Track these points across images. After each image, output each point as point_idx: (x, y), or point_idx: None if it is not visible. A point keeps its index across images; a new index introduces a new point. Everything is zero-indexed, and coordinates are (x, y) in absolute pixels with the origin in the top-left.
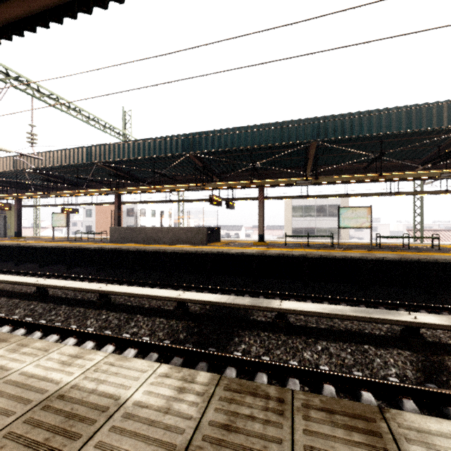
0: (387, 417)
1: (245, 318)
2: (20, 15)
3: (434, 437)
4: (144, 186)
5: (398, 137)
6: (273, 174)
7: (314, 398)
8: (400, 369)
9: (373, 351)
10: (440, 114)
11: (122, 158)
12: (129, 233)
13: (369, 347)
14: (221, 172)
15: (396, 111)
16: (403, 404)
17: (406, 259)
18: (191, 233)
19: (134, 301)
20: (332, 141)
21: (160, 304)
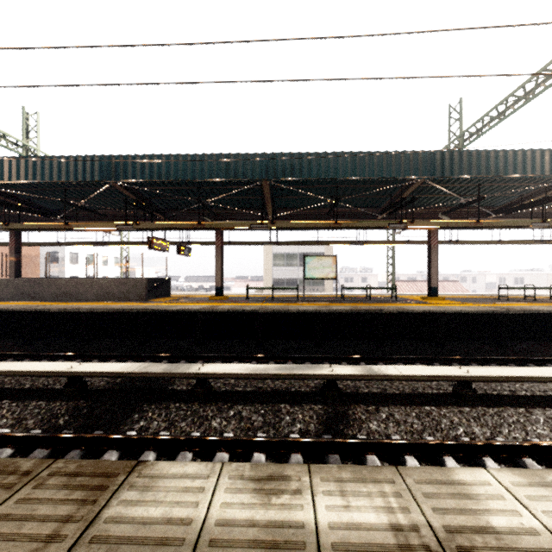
0: (136, 470)
1: (162, 388)
2: None
3: (162, 480)
4: (57, 221)
5: (352, 184)
6: (233, 215)
7: (74, 464)
8: (305, 424)
9: (286, 410)
10: (381, 164)
11: (9, 181)
12: (31, 287)
13: (285, 405)
14: (168, 208)
15: (342, 157)
16: (290, 459)
17: (355, 311)
18: (125, 286)
19: (9, 382)
20: (288, 182)
21: (49, 383)
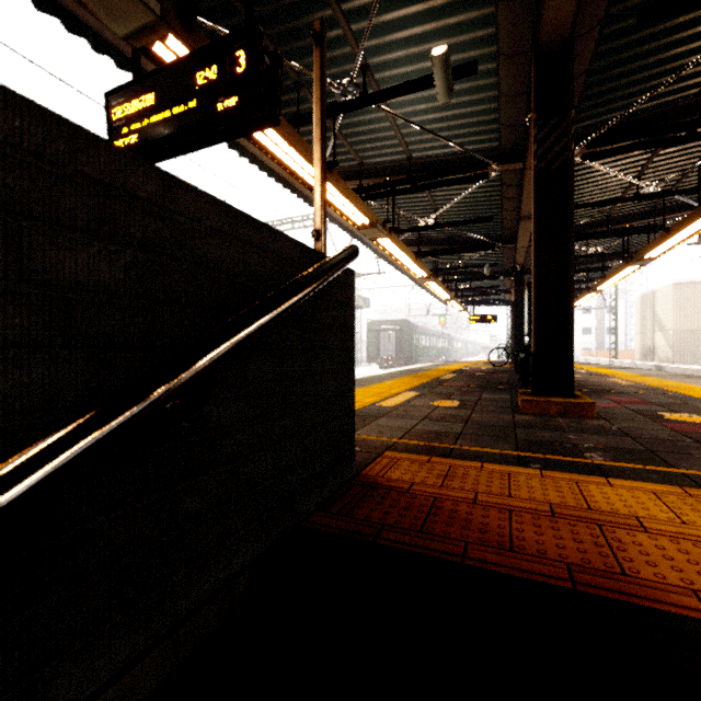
0: None
1: None
2: (72, 10)
3: None
4: None
5: None
6: None
7: None
8: None
9: None
10: None
11: None
12: None
13: None
14: None
15: None
16: None
17: None
18: None
19: None
20: None
21: None
